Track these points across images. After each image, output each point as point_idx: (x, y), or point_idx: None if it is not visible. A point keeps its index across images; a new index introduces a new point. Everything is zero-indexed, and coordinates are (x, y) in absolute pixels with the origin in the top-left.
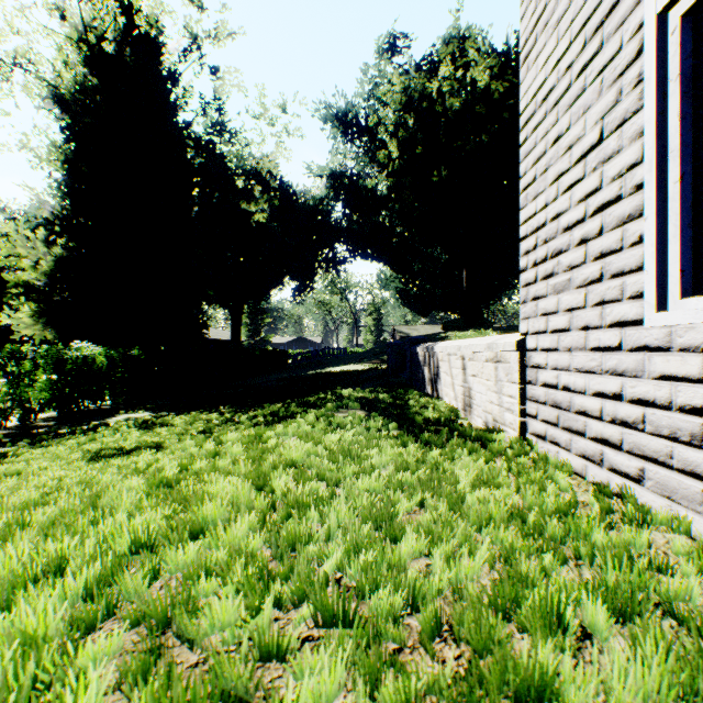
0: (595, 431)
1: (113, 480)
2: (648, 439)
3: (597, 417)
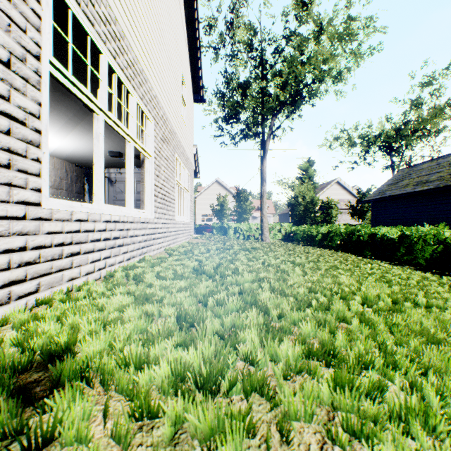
0: (5, 279)
1: (450, 363)
2: (43, 265)
3: (6, 269)
